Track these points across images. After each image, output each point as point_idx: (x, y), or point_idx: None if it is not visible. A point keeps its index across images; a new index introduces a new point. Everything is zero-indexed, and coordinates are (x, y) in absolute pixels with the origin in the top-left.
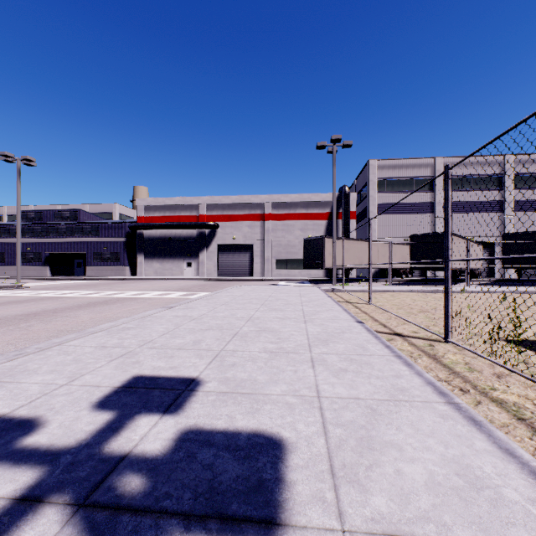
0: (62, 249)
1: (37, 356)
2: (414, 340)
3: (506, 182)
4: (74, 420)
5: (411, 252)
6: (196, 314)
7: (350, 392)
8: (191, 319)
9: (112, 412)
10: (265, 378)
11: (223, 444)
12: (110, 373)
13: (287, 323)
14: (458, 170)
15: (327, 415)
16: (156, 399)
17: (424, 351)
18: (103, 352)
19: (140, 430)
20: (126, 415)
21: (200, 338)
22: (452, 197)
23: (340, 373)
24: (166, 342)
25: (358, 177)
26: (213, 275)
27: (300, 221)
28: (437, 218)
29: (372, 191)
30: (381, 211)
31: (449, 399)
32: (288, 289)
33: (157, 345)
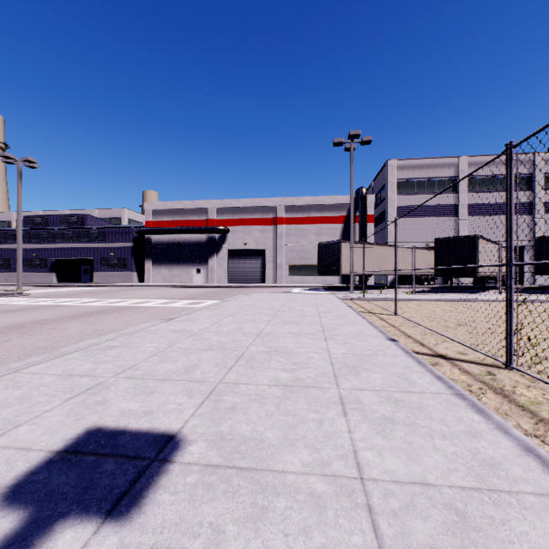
0: (68, 255)
1: None
2: (466, 365)
3: (536, 183)
4: None
5: (435, 257)
6: (197, 328)
7: (410, 468)
8: (189, 335)
9: (22, 513)
10: (277, 435)
11: None
12: (57, 422)
13: (304, 341)
14: (484, 170)
15: (383, 529)
16: (103, 481)
17: (484, 382)
18: (65, 383)
19: None
20: (42, 522)
21: (195, 363)
22: (477, 198)
23: (386, 427)
24: (150, 369)
25: (376, 179)
26: (224, 281)
27: (314, 225)
28: (461, 221)
29: (391, 193)
30: (401, 214)
31: None
32: (302, 297)
33: (138, 373)
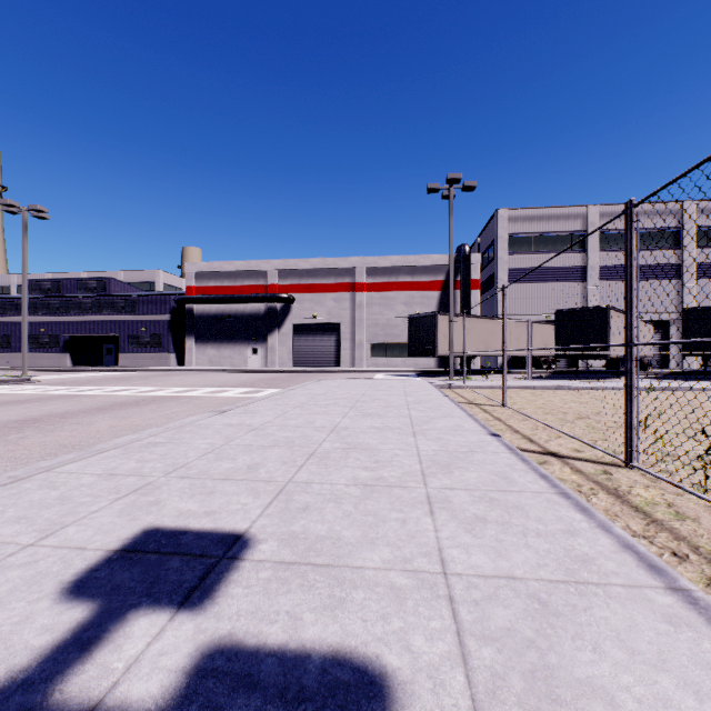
0: (86, 330)
1: (6, 490)
2: (579, 464)
3: (685, 239)
4: (21, 623)
5: (557, 334)
6: (257, 422)
7: (497, 564)
8: (249, 429)
9: (91, 604)
10: (356, 534)
11: (275, 684)
12: (108, 522)
13: (388, 437)
14: (619, 222)
15: (463, 615)
16: (171, 577)
17: (597, 482)
18: (108, 483)
19: (129, 648)
20: (114, 612)
21: (259, 461)
22: (611, 259)
23: (476, 526)
24: (206, 468)
25: (483, 233)
26: (287, 365)
27: (403, 292)
28: (590, 287)
29: (501, 251)
30: (514, 278)
31: (670, 581)
32: (388, 384)
33: (193, 472)
